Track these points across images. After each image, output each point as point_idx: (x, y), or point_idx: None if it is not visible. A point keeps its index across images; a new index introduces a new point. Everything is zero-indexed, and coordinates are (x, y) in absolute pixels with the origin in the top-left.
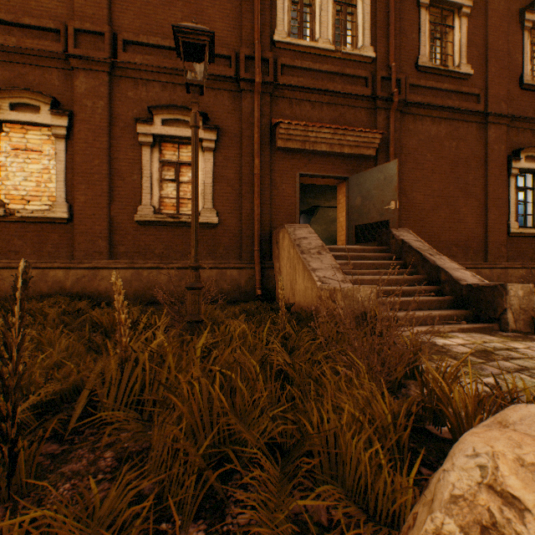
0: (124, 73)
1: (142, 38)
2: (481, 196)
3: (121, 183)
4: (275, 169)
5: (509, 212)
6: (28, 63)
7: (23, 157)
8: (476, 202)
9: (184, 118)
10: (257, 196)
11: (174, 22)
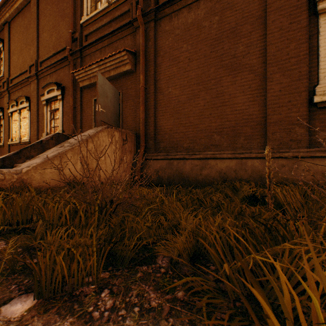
0: (41, 76)
1: (44, 58)
2: (259, 64)
3: (41, 124)
4: (84, 100)
5: (318, 71)
6: (24, 86)
7: (24, 121)
8: (252, 75)
9: (52, 88)
10: (71, 119)
11: (53, 43)
